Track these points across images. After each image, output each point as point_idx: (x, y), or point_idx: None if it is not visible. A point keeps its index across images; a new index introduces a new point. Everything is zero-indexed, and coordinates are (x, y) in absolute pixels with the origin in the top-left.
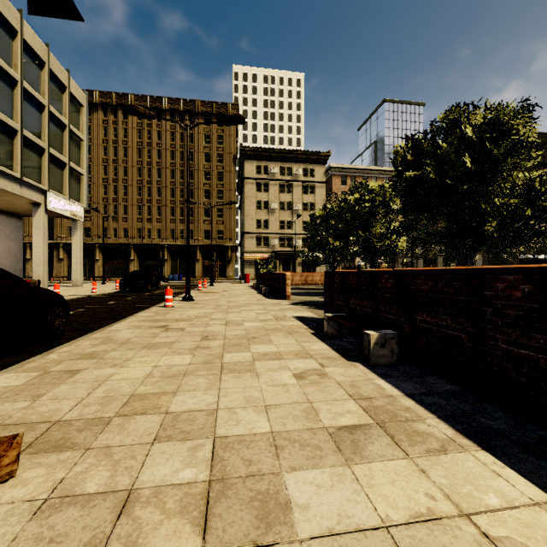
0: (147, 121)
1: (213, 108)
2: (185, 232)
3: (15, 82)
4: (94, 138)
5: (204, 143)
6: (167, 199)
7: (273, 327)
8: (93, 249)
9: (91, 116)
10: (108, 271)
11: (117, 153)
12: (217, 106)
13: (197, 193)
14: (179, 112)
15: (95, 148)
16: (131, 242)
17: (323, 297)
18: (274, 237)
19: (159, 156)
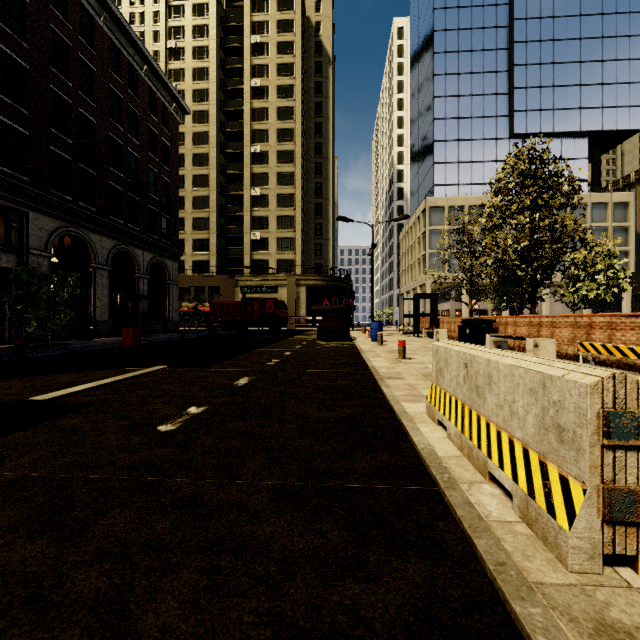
0: None
1: None
2: None
3: None
4: None
5: None
6: None
7: None
8: None
9: None
10: None
11: None
12: None
13: None
14: None
15: None
16: None
17: None
18: None
19: None
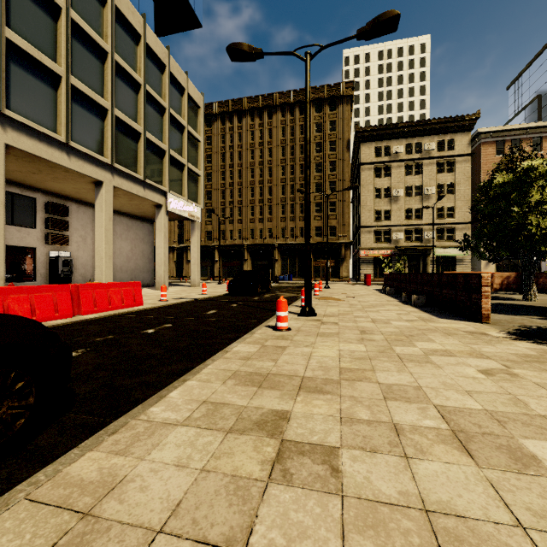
0: (259, 121)
1: (324, 93)
2: (296, 229)
3: (139, 86)
4: (214, 147)
5: (315, 132)
6: (278, 197)
7: None
8: (213, 250)
9: (212, 127)
10: (226, 271)
11: (233, 158)
12: (329, 89)
13: None
14: (289, 105)
15: (214, 156)
16: (244, 243)
17: None
18: (398, 229)
19: (270, 155)
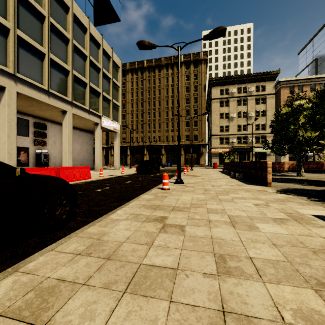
0: (153, 74)
1: (191, 58)
2: (174, 137)
3: (86, 57)
4: (127, 88)
5: (185, 80)
6: (164, 118)
7: (319, 244)
8: (126, 149)
9: (125, 77)
10: (134, 161)
11: (138, 95)
12: (193, 55)
13: (181, 112)
14: (170, 65)
15: (127, 94)
16: (144, 144)
17: (304, 185)
18: (233, 137)
19: (159, 93)
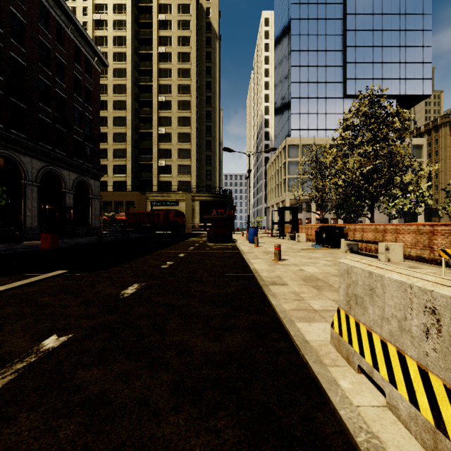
0: None
1: None
2: None
3: None
4: None
5: None
6: None
7: None
8: None
9: None
10: None
11: None
12: None
13: None
14: None
15: None
16: None
17: None
18: None
19: None
